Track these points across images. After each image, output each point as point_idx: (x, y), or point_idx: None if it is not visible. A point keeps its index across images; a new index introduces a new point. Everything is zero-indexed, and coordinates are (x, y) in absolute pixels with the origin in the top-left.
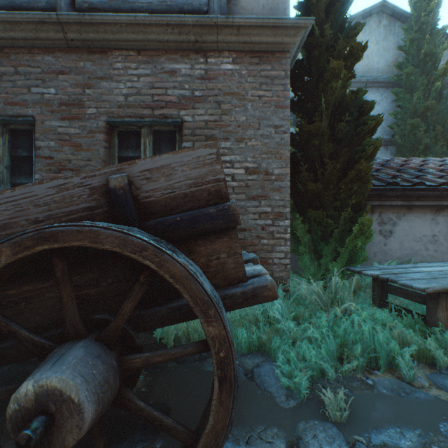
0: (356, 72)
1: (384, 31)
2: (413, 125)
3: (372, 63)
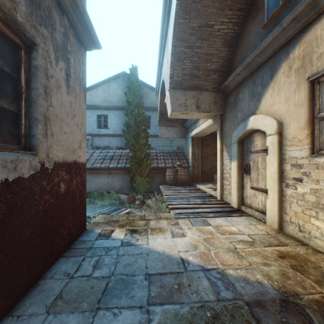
0: (113, 103)
1: (126, 84)
2: (123, 131)
3: (120, 99)
